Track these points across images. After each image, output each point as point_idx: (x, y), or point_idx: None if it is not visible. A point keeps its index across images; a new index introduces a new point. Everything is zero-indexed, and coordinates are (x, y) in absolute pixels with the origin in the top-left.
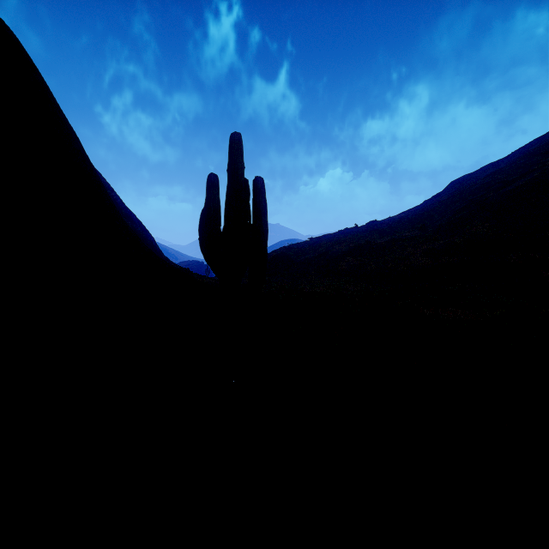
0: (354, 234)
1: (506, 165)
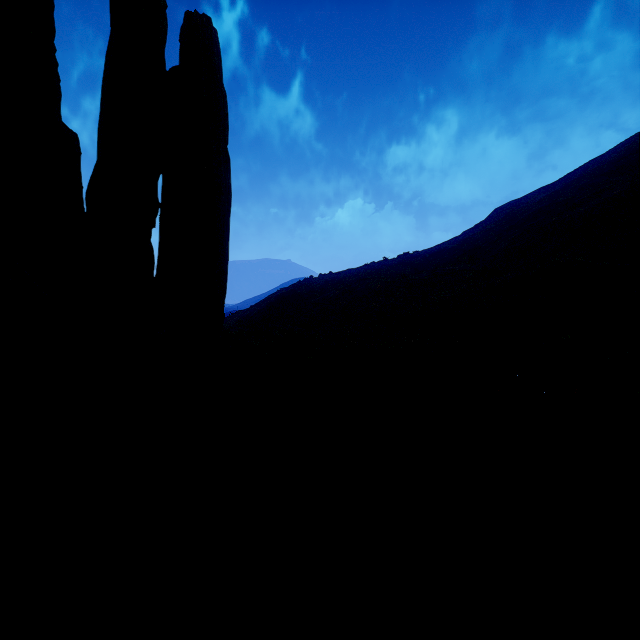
0: (383, 269)
1: (564, 188)
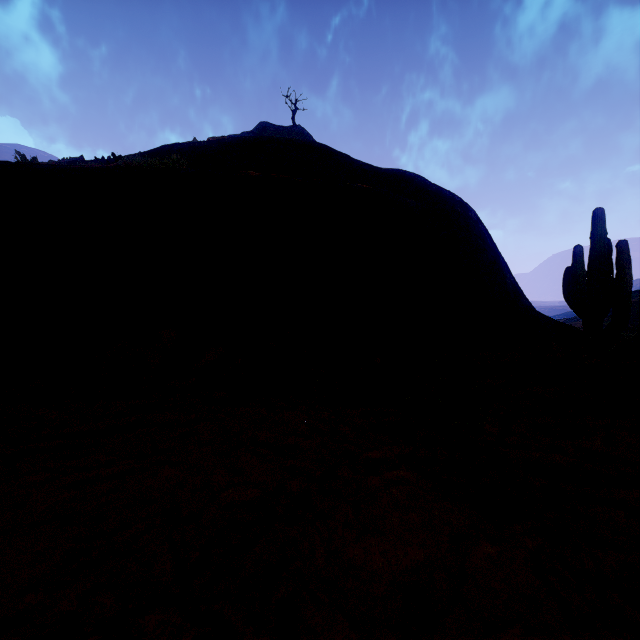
0: None
1: None
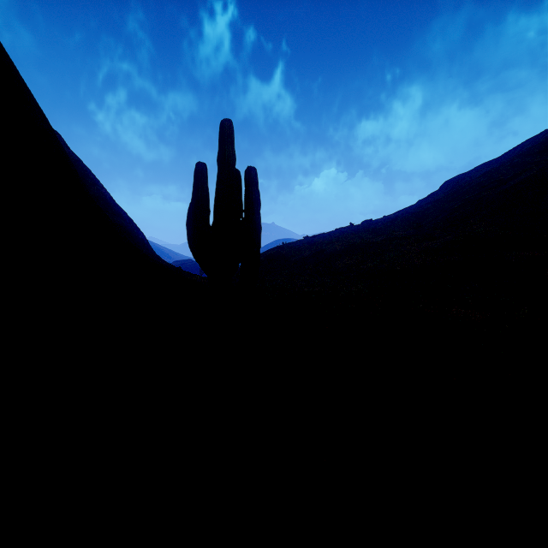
0: (349, 233)
1: (501, 165)
